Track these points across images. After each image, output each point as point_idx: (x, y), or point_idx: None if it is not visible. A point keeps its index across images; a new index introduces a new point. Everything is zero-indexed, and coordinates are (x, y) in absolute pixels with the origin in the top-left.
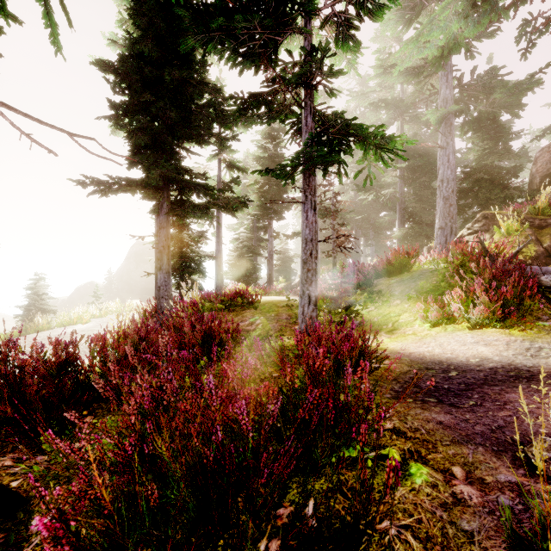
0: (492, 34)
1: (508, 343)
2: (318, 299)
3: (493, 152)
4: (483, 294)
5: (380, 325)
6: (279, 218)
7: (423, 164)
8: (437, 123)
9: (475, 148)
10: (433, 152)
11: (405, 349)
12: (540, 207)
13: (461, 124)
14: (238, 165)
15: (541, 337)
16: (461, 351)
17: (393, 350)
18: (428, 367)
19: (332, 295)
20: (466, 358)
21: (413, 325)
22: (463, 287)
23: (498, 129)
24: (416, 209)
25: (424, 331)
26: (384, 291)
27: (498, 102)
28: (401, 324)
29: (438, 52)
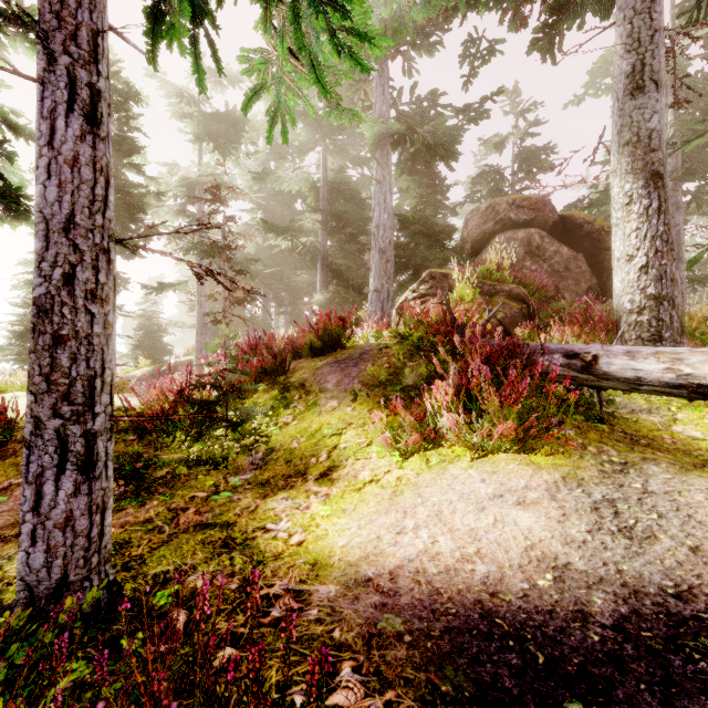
0: (434, 48)
1: (551, 492)
2: (169, 409)
3: (431, 203)
4: (492, 393)
5: (305, 458)
6: (131, 254)
7: (349, 210)
8: (373, 145)
9: (413, 193)
10: (360, 200)
11: (376, 555)
12: (489, 269)
13: (397, 160)
14: (11, 119)
15: (581, 469)
16: (493, 537)
17: (349, 571)
18: (480, 679)
19: (209, 397)
20: (524, 572)
21: (368, 457)
22: (451, 379)
23: (435, 176)
24: (342, 268)
25: (391, 470)
26: (308, 384)
27: (445, 131)
28: (345, 454)
29: (380, 27)
